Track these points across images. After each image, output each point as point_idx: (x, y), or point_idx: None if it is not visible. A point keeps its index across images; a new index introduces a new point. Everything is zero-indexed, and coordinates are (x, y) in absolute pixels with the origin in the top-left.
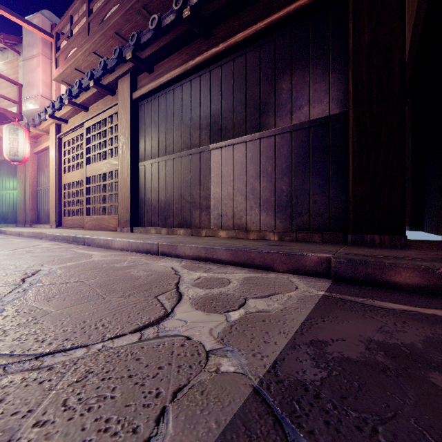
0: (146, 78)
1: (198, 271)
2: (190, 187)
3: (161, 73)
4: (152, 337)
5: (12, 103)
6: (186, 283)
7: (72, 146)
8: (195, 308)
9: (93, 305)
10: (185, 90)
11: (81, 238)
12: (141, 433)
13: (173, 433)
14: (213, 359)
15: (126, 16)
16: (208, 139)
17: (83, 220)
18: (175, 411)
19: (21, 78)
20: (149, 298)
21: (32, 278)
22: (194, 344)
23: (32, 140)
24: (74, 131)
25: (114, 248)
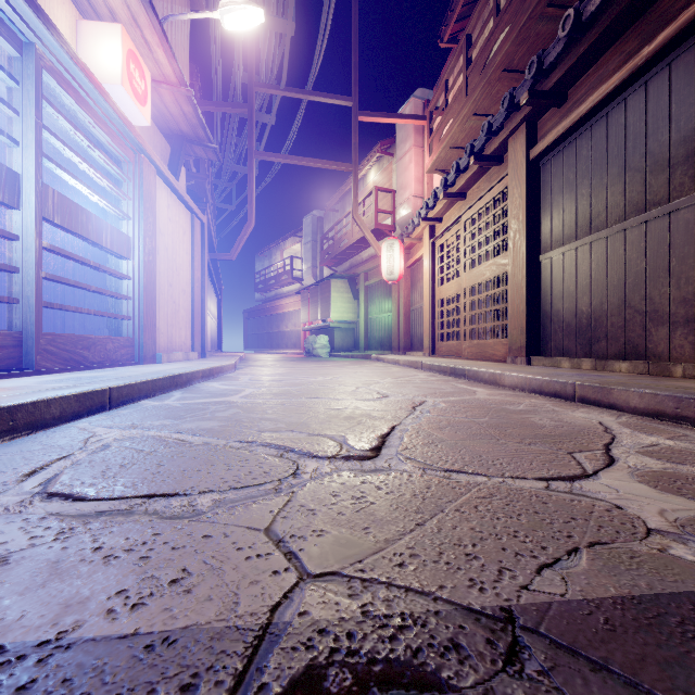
0: (552, 117)
1: (654, 434)
2: (645, 283)
3: (580, 97)
4: (562, 490)
5: (387, 215)
6: (624, 447)
7: (447, 249)
8: (636, 480)
9: (487, 444)
10: (632, 105)
11: (460, 370)
12: (550, 552)
13: (587, 567)
14: (657, 538)
15: (520, 37)
16: (690, 183)
17: (460, 346)
18: (590, 555)
19: (395, 183)
20: (558, 452)
21: (420, 408)
22: (627, 515)
23: (405, 252)
24: (449, 230)
25: (503, 386)
